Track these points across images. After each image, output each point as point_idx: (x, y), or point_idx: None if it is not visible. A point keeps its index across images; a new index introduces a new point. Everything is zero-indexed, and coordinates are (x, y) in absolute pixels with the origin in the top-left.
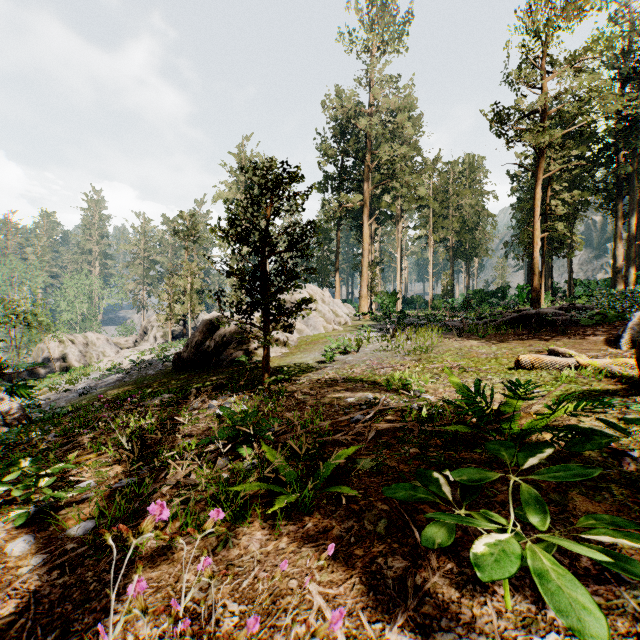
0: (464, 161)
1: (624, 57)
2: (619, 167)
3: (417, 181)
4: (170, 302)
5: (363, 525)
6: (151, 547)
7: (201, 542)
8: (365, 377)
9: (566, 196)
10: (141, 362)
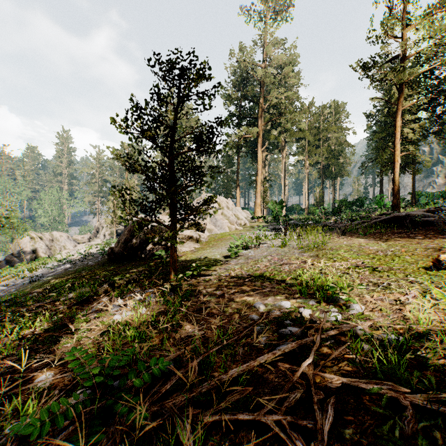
0: (331, 106)
1: None
2: None
3: (298, 117)
4: (114, 209)
5: None
6: None
7: None
8: (271, 274)
9: (416, 126)
10: (88, 254)
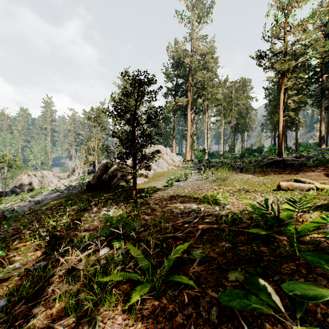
0: (240, 81)
1: (325, 25)
2: (323, 83)
3: (216, 91)
4: (86, 154)
5: (199, 312)
6: (39, 327)
7: (76, 324)
8: (190, 195)
9: (295, 98)
10: (70, 186)
